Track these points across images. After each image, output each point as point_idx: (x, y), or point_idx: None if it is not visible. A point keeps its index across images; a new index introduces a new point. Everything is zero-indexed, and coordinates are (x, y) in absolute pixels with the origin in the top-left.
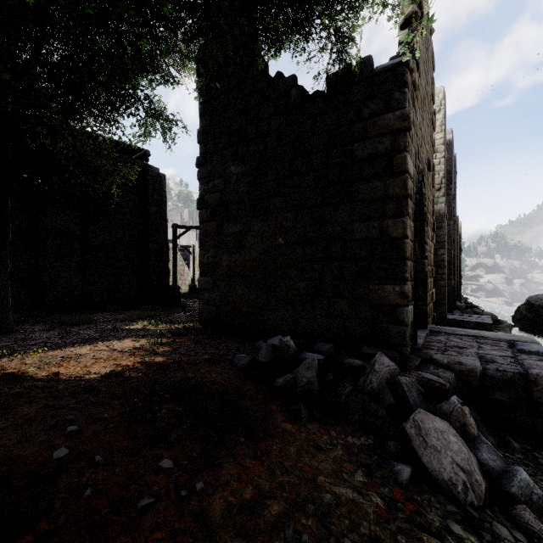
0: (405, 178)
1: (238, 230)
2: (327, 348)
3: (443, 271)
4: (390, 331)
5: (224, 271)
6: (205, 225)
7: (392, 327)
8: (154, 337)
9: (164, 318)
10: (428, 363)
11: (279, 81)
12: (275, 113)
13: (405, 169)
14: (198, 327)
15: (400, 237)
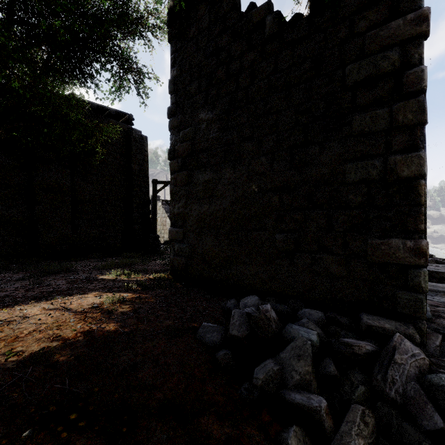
0: (423, 99)
1: (208, 178)
2: (317, 318)
3: None
4: (398, 298)
5: (194, 221)
6: (176, 175)
7: (401, 294)
8: (121, 290)
9: (138, 267)
10: None
11: (252, 12)
12: (248, 48)
13: (421, 87)
14: (169, 278)
15: (413, 177)
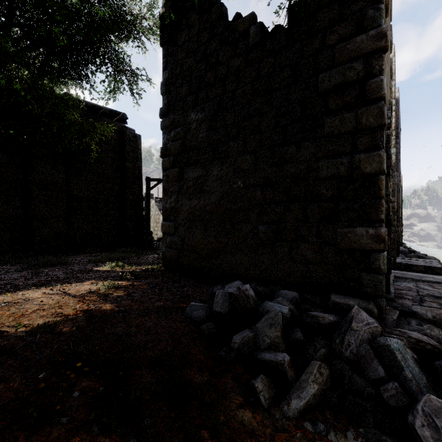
0: (382, 105)
1: (198, 175)
2: (291, 297)
3: (393, 217)
4: (362, 279)
5: (185, 215)
6: (168, 172)
7: (365, 275)
8: (115, 279)
9: (131, 260)
10: (408, 317)
11: (238, 22)
12: (234, 55)
13: (381, 94)
14: (162, 269)
15: (374, 173)
